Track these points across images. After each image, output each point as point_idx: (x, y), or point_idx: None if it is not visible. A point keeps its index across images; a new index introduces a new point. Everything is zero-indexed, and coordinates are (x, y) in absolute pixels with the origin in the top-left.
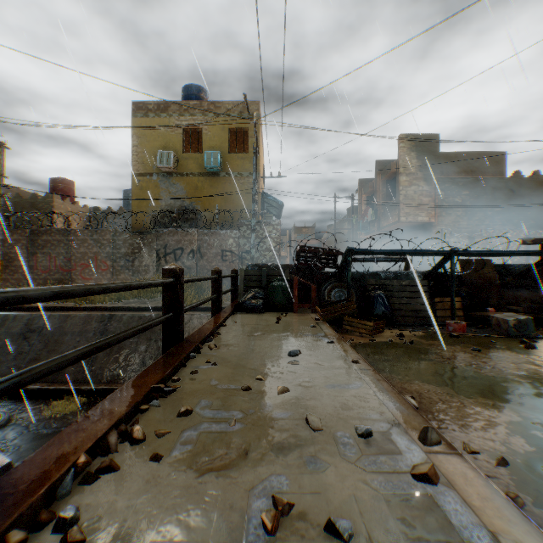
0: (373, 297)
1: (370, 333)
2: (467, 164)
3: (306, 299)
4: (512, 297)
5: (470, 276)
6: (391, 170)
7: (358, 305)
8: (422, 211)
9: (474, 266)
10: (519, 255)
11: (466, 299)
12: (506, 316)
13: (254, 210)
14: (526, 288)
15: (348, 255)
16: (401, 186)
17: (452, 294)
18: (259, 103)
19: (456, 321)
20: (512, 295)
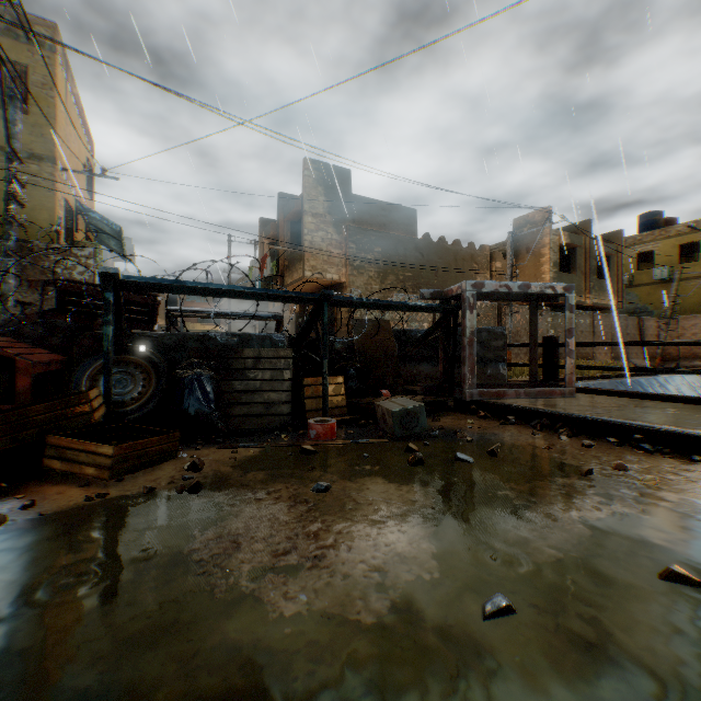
0: (180, 381)
1: (106, 475)
2: (381, 215)
3: (60, 393)
4: (415, 373)
5: (365, 344)
6: (295, 206)
7: (160, 399)
8: (332, 267)
9: (371, 331)
10: (417, 311)
11: (355, 378)
12: (395, 404)
13: (11, 215)
14: (428, 362)
15: (105, 288)
16: (306, 229)
17: (325, 371)
18: (55, 27)
19: (327, 417)
20: (414, 371)
